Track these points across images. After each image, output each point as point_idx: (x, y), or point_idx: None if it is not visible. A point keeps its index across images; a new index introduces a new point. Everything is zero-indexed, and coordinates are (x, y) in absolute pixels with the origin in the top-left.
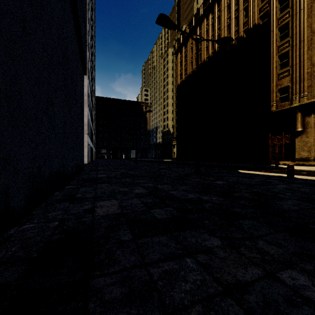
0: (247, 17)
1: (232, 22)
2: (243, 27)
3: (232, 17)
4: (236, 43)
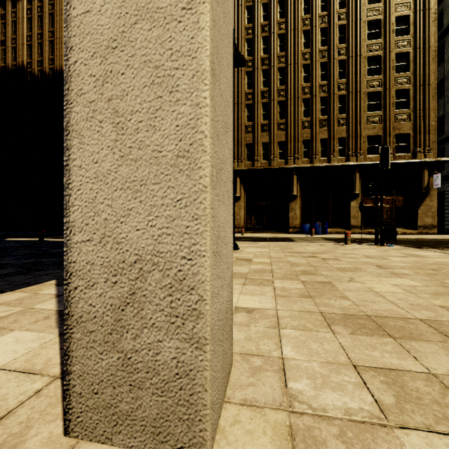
0: (54, 56)
1: (34, 46)
2: (49, 64)
3: (34, 40)
4: (40, 77)
